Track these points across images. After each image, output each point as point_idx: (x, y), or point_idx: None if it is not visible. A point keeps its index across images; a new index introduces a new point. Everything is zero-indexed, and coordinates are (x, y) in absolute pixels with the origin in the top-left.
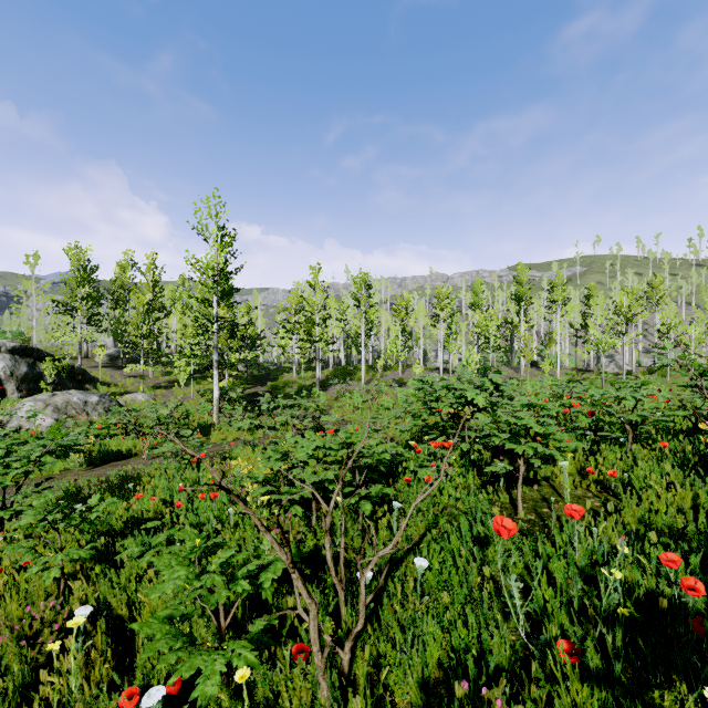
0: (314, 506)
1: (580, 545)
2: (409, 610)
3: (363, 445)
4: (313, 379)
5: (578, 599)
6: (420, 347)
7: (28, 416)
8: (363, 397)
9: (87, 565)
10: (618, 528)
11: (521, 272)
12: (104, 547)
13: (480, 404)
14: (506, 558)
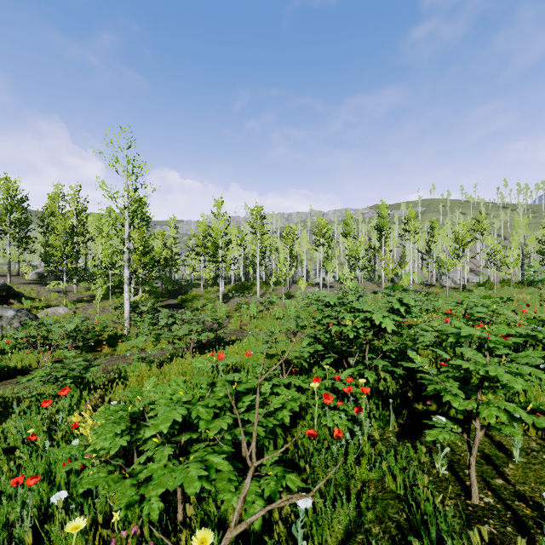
0: (179, 494)
1: None
2: None
3: (236, 531)
4: (217, 293)
5: None
6: (304, 267)
7: None
8: (258, 308)
9: None
10: None
11: (382, 208)
12: None
13: (389, 328)
14: None
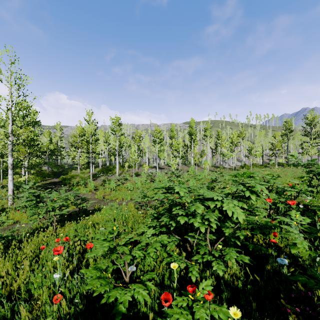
0: None
1: None
2: None
3: None
4: (89, 173)
5: None
6: (146, 156)
7: None
8: (117, 183)
9: None
10: None
11: (192, 122)
12: None
13: (240, 218)
14: None
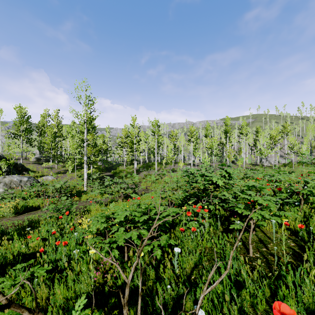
0: (126, 249)
1: (306, 289)
2: None
3: (155, 225)
4: (133, 169)
5: None
6: (182, 154)
7: None
8: (156, 177)
9: None
10: None
11: (227, 120)
12: None
13: (220, 184)
14: None
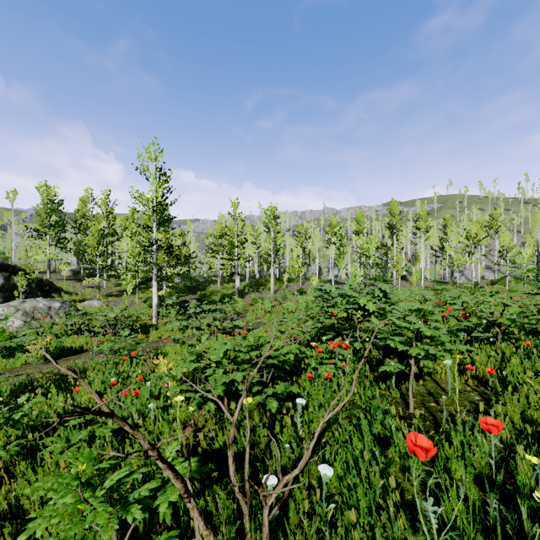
0: (226, 402)
1: (477, 447)
2: (315, 522)
3: (268, 353)
4: (233, 289)
5: (493, 517)
6: (316, 264)
7: (0, 319)
8: (272, 303)
9: (16, 459)
10: (508, 426)
11: (394, 206)
12: (34, 441)
13: (371, 309)
14: (421, 479)
